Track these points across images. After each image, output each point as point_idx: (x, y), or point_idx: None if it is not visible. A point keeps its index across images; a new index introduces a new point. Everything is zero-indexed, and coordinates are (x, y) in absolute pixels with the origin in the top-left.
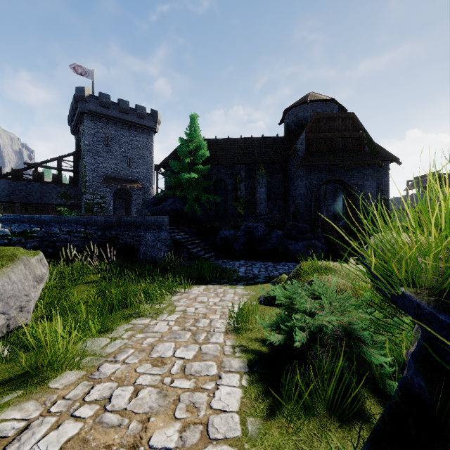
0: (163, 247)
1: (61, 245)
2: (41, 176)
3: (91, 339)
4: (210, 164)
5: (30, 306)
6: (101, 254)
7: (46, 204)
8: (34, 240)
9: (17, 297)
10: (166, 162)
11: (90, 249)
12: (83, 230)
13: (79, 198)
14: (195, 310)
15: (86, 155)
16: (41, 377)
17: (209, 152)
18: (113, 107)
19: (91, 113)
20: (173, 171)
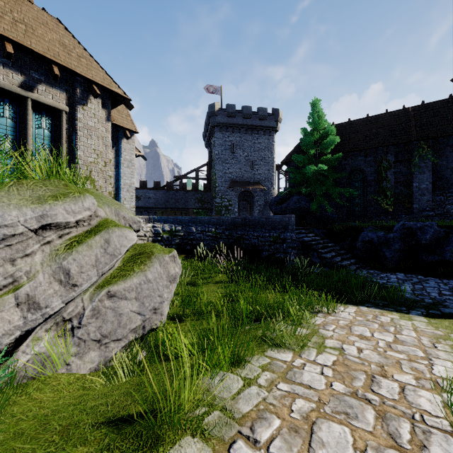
0: (289, 249)
1: (196, 243)
2: (184, 186)
3: (219, 373)
4: (343, 153)
5: (163, 308)
6: (228, 254)
7: (187, 209)
8: (177, 238)
9: (151, 298)
10: (289, 158)
11: (219, 248)
12: (213, 229)
13: (211, 202)
14: (358, 352)
15: (216, 163)
16: (156, 436)
17: (341, 139)
18: (238, 115)
19: (219, 125)
20: (297, 167)
